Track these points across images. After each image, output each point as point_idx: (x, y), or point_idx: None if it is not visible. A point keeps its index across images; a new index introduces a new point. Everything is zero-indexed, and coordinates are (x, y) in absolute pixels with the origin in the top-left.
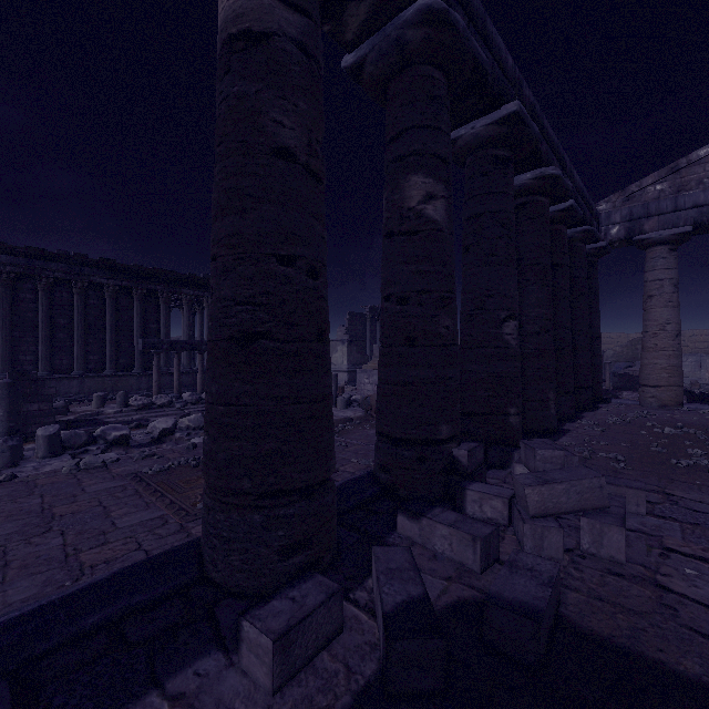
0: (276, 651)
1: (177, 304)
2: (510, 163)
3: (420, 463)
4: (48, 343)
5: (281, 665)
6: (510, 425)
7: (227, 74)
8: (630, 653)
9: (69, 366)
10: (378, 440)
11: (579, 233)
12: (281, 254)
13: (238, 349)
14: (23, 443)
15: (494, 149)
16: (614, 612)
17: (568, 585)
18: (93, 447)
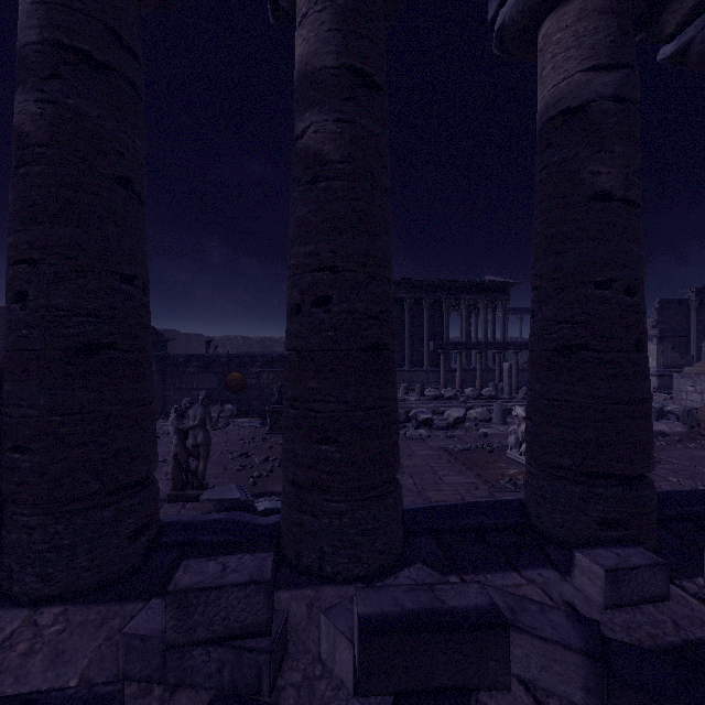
0: (606, 579)
1: (455, 308)
2: None
3: None
4: None
5: (611, 591)
6: None
7: (548, 148)
8: None
9: None
10: None
11: None
12: (598, 280)
13: (559, 358)
14: None
15: None
16: None
17: None
18: (409, 424)
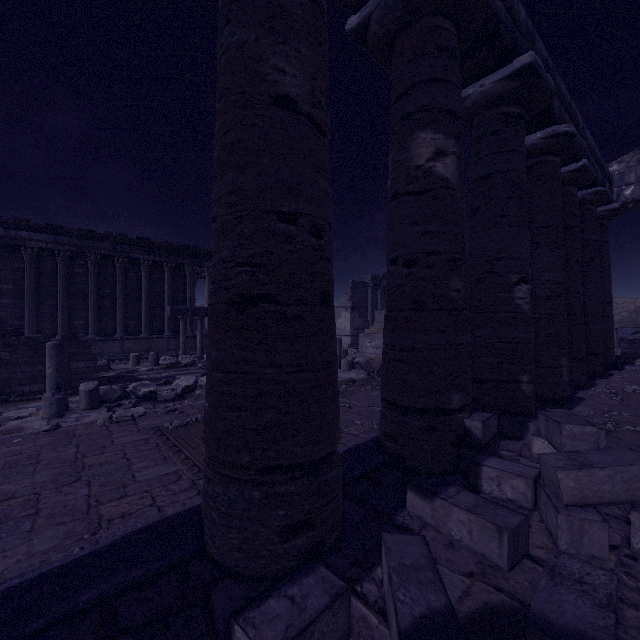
0: None
1: (201, 275)
2: (521, 120)
3: (429, 433)
4: (96, 310)
5: None
6: (522, 394)
7: (227, 25)
8: None
9: (112, 329)
10: (383, 407)
11: (590, 194)
12: (282, 210)
13: (237, 313)
14: (73, 395)
15: (504, 106)
16: None
17: (623, 598)
18: (126, 401)
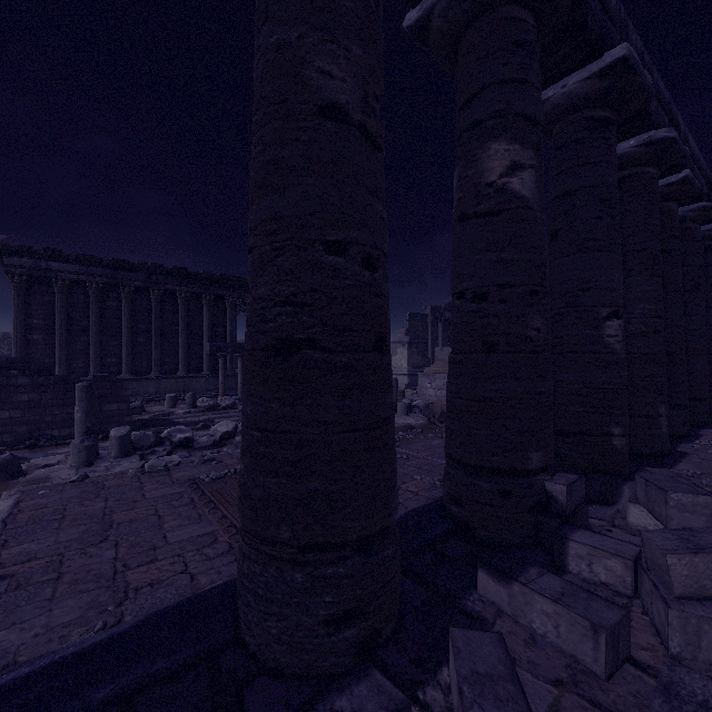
0: None
1: (243, 308)
2: (611, 125)
3: (503, 498)
4: (130, 347)
5: None
6: (613, 449)
7: (265, 23)
8: None
9: (147, 368)
10: (448, 464)
11: (693, 211)
12: (329, 239)
13: (276, 361)
14: (105, 440)
15: (591, 109)
16: None
17: None
18: (160, 448)
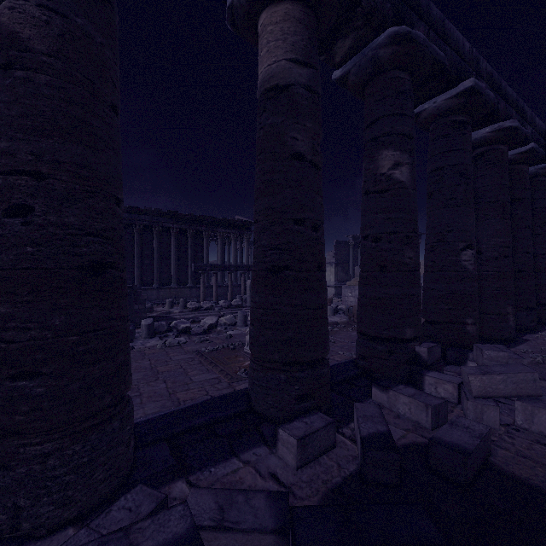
0: (298, 446)
1: (214, 238)
2: (467, 125)
3: (389, 355)
4: (139, 267)
5: (301, 455)
6: (467, 332)
7: (264, 113)
8: (541, 490)
9: (151, 281)
10: (358, 337)
11: (543, 169)
12: (296, 218)
13: (271, 276)
14: None
15: (453, 116)
16: (534, 466)
17: (500, 445)
18: (170, 333)
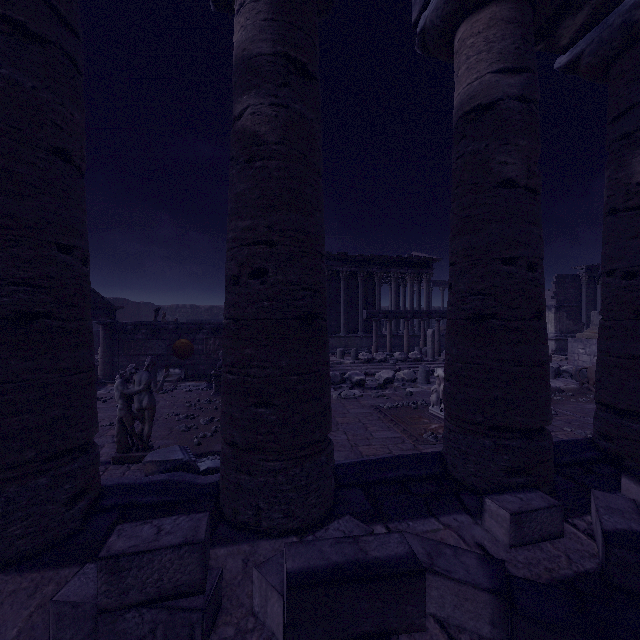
0: (511, 521)
1: (386, 280)
2: None
3: None
4: None
5: (515, 532)
6: None
7: (463, 140)
8: None
9: None
10: (597, 409)
11: None
12: (505, 257)
13: (472, 326)
14: None
15: None
16: None
17: None
18: (344, 385)
